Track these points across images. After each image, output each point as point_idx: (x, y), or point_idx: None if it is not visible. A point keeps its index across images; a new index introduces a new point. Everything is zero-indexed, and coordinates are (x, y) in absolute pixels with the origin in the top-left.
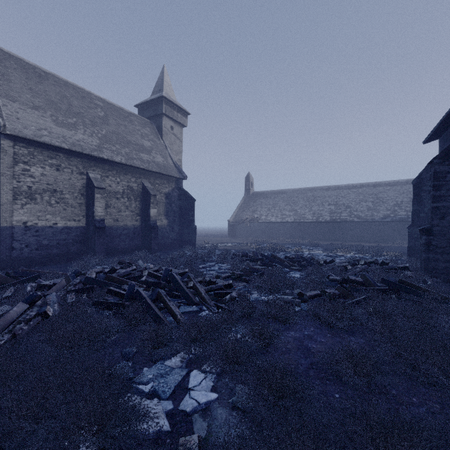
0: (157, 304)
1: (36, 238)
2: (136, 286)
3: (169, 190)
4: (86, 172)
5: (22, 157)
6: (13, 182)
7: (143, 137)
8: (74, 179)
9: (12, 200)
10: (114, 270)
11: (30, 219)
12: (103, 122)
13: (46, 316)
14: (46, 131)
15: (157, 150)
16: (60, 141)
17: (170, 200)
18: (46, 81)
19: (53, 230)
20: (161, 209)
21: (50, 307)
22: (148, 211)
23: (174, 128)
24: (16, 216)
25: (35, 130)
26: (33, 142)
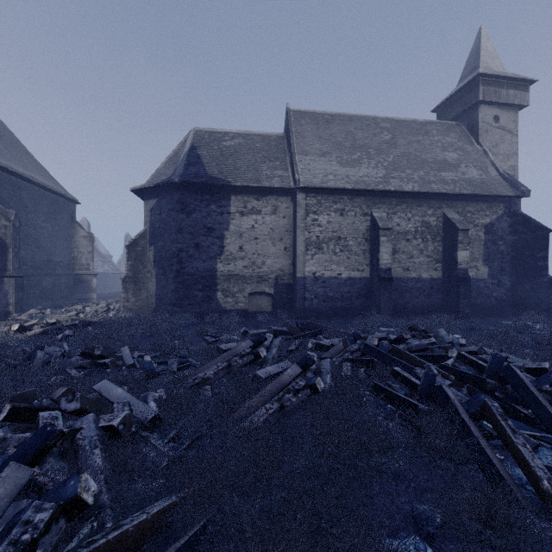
0: (481, 424)
1: (322, 289)
2: (437, 374)
3: (490, 219)
4: (369, 212)
5: (311, 208)
6: (305, 233)
7: (444, 149)
8: (358, 222)
9: (304, 251)
10: (403, 339)
11: (318, 269)
12: (389, 147)
13: (315, 390)
14: (331, 175)
15: (468, 162)
16: (344, 182)
17: (493, 236)
18: (333, 123)
19: (337, 282)
20: (476, 250)
21: (323, 377)
22: (454, 256)
23: (499, 118)
24: (307, 266)
25: (322, 177)
26: (320, 190)
